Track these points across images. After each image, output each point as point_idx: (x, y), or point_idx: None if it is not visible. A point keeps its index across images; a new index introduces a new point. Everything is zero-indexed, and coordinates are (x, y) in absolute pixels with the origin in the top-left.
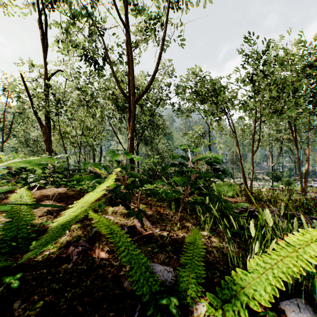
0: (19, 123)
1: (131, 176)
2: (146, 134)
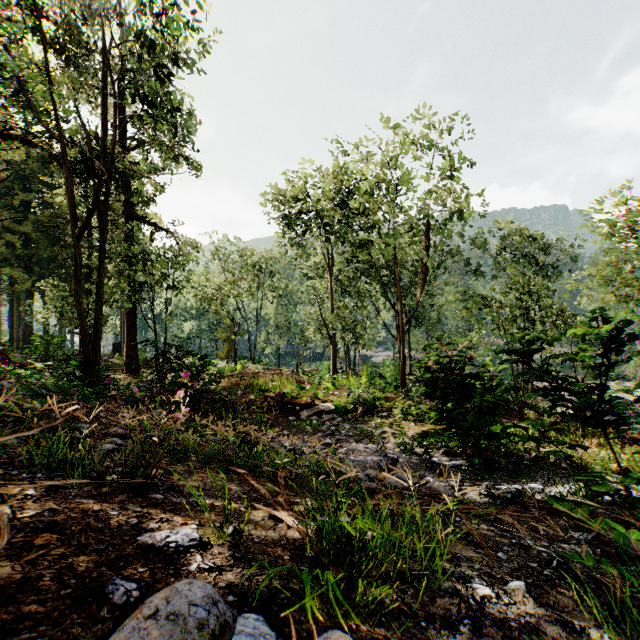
0: (268, 300)
1: (405, 394)
2: (422, 313)
